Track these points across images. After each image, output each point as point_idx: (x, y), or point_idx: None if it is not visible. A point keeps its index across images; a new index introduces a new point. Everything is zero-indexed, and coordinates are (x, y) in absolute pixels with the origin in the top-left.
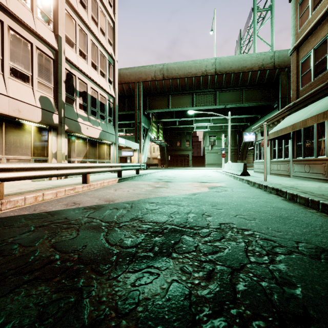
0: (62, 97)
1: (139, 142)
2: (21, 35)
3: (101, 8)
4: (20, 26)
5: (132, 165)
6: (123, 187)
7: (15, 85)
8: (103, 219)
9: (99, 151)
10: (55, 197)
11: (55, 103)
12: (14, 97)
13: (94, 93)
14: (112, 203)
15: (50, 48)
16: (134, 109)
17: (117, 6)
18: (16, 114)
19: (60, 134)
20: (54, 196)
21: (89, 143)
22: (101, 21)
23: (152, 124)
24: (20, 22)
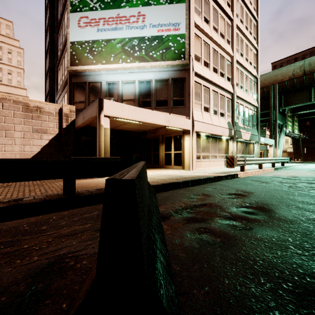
0: (235, 119)
1: (274, 138)
2: (222, 94)
3: (249, 47)
4: (222, 90)
5: (281, 159)
6: (289, 172)
7: (221, 120)
8: (305, 179)
9: (248, 149)
10: (255, 174)
11: (231, 123)
12: (221, 126)
13: (246, 109)
14: (298, 176)
15: (230, 93)
16: (267, 109)
17: (259, 36)
18: (222, 134)
19: (234, 141)
20: (254, 173)
21: (243, 144)
22: (249, 57)
23: (288, 119)
24: (222, 88)
